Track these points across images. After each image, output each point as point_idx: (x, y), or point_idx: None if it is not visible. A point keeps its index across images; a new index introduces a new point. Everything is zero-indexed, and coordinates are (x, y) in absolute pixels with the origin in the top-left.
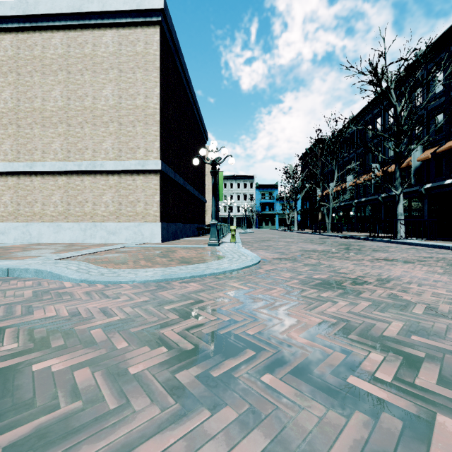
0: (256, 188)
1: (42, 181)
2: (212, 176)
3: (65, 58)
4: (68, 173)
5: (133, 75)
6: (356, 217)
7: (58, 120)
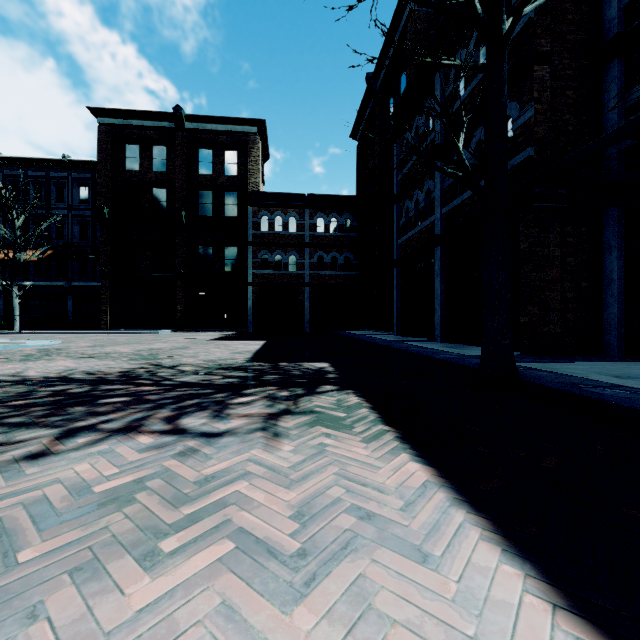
0: None
1: None
2: None
3: None
4: None
5: None
6: None
7: None
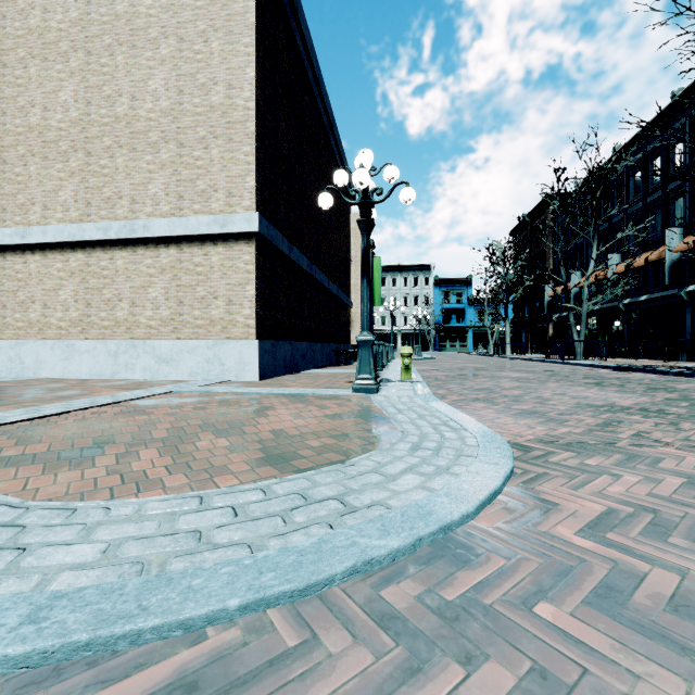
0: (434, 285)
1: (42, 262)
2: (361, 232)
3: (82, 26)
4: (86, 245)
5: (204, 45)
6: (626, 332)
7: (71, 145)
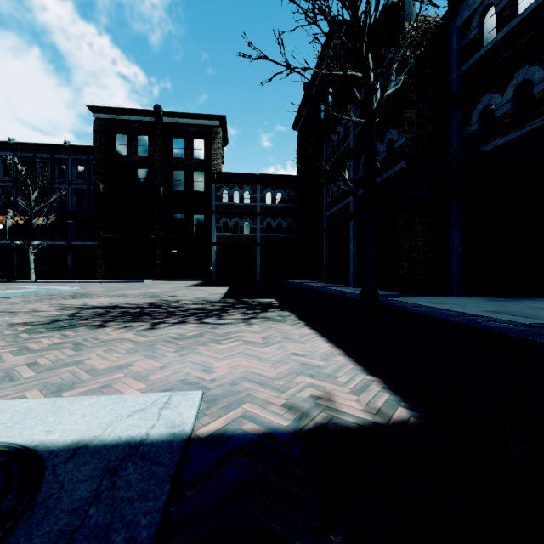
0: None
1: None
2: None
3: None
4: None
5: None
6: None
7: None
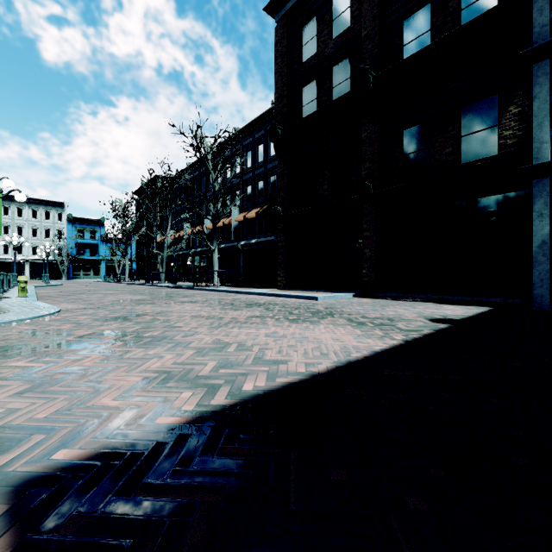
0: (68, 221)
1: None
2: None
3: None
4: None
5: None
6: (193, 267)
7: None
